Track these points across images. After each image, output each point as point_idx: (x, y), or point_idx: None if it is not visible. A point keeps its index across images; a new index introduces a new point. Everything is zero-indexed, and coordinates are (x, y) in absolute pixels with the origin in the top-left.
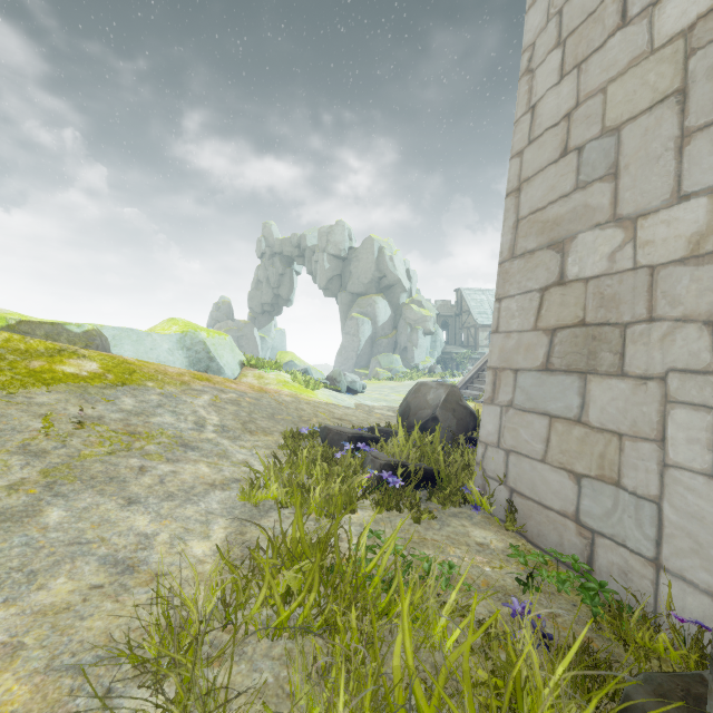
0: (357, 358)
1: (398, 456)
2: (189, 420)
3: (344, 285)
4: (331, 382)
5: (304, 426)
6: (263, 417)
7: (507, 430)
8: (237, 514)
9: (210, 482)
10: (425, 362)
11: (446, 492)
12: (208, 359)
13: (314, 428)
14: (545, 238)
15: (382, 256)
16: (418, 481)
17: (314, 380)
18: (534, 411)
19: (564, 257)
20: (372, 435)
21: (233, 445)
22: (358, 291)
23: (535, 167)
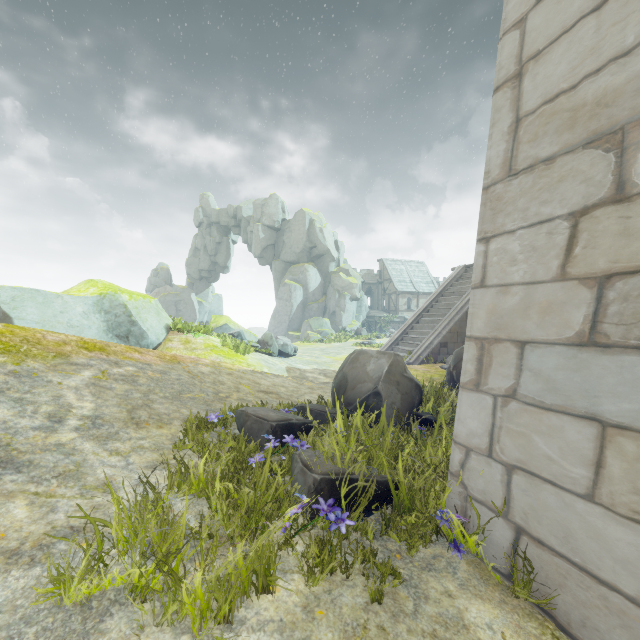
0: (289, 321)
1: (339, 462)
2: (41, 412)
3: (278, 254)
4: (262, 346)
5: (219, 406)
6: (165, 397)
7: (507, 433)
8: (29, 639)
9: (10, 548)
10: (351, 325)
11: (409, 519)
12: (130, 323)
13: (228, 413)
14: (577, 134)
15: (313, 228)
16: (369, 503)
17: (245, 344)
18: (564, 411)
19: (626, 155)
20: (303, 419)
21: (99, 450)
22: (290, 259)
23: (551, 32)
